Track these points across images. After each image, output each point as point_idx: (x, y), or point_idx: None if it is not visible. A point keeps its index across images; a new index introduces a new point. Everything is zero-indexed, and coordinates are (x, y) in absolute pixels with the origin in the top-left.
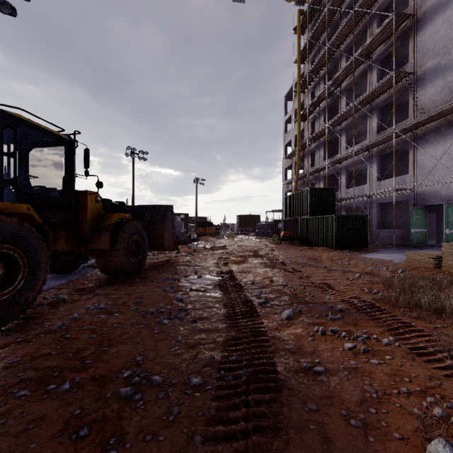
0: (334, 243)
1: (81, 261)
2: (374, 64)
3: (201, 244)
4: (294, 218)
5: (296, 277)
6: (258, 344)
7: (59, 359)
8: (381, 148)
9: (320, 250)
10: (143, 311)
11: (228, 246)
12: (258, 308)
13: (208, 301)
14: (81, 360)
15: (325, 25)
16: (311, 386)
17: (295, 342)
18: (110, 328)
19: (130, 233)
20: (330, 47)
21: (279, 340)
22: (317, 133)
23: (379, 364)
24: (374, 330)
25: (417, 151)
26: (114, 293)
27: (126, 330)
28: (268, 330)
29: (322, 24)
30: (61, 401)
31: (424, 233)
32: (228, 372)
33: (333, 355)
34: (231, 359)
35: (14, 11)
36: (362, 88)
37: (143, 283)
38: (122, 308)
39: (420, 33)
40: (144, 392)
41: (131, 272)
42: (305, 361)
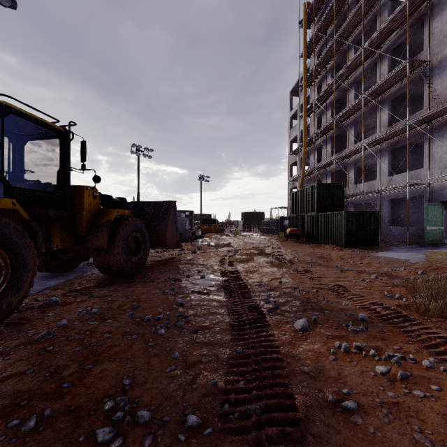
0: (343, 241)
1: (80, 259)
2: (386, 54)
3: (205, 241)
4: (300, 215)
5: (307, 277)
6: (270, 364)
7: (33, 381)
8: (392, 142)
9: (328, 248)
10: (139, 317)
11: (233, 243)
12: (267, 316)
13: (211, 305)
14: (58, 383)
15: (332, 16)
16: (342, 432)
17: (314, 363)
18: (99, 338)
19: (130, 230)
20: (338, 39)
21: (295, 358)
22: (324, 128)
23: (425, 397)
24: (407, 347)
25: (432, 144)
26: (110, 295)
27: (116, 342)
28: (280, 344)
29: (329, 16)
30: (20, 446)
31: (440, 231)
32: (233, 406)
33: (364, 383)
34: (238, 387)
35: (14, 4)
36: (371, 81)
37: (142, 283)
38: (116, 313)
39: (436, 19)
40: (127, 435)
41: (130, 271)
42: (329, 390)
